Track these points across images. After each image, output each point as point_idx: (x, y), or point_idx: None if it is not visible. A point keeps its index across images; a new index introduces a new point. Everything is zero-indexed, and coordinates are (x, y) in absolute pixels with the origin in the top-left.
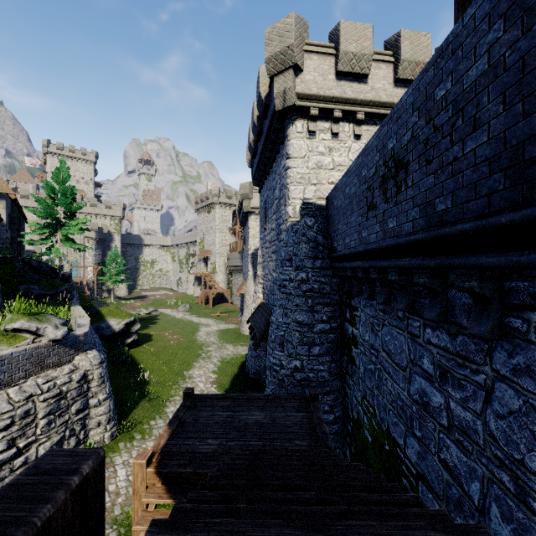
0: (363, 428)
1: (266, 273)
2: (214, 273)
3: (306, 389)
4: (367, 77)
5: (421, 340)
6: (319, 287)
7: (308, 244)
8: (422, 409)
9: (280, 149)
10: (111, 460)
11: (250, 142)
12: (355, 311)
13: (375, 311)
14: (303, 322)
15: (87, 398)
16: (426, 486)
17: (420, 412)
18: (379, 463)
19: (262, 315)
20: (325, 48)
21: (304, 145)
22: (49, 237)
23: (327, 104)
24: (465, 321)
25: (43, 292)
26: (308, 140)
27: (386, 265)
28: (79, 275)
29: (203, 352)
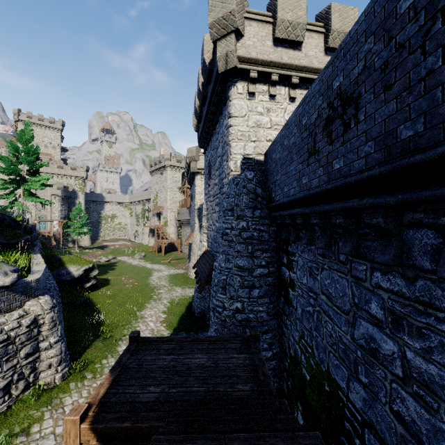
0: (300, 366)
1: (210, 224)
2: (166, 226)
3: (247, 328)
4: (301, 45)
5: (368, 284)
6: (258, 235)
7: (248, 195)
8: (369, 355)
9: (222, 111)
10: (61, 401)
11: (196, 108)
12: (292, 257)
13: (314, 255)
14: (244, 266)
15: (37, 341)
16: (374, 435)
17: (367, 358)
18: (318, 402)
19: (206, 261)
20: (263, 16)
21: (244, 105)
22: (13, 192)
23: (265, 68)
24: (427, 263)
25: (4, 242)
26: (248, 100)
27: (330, 209)
28: (46, 228)
29: (154, 294)
